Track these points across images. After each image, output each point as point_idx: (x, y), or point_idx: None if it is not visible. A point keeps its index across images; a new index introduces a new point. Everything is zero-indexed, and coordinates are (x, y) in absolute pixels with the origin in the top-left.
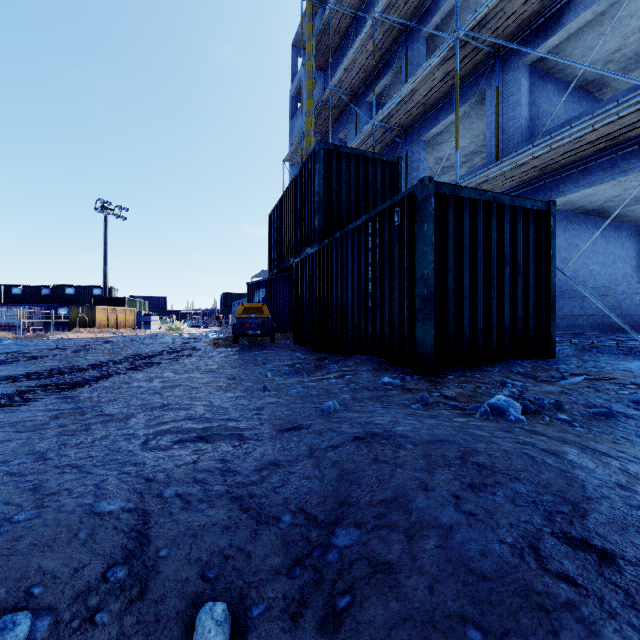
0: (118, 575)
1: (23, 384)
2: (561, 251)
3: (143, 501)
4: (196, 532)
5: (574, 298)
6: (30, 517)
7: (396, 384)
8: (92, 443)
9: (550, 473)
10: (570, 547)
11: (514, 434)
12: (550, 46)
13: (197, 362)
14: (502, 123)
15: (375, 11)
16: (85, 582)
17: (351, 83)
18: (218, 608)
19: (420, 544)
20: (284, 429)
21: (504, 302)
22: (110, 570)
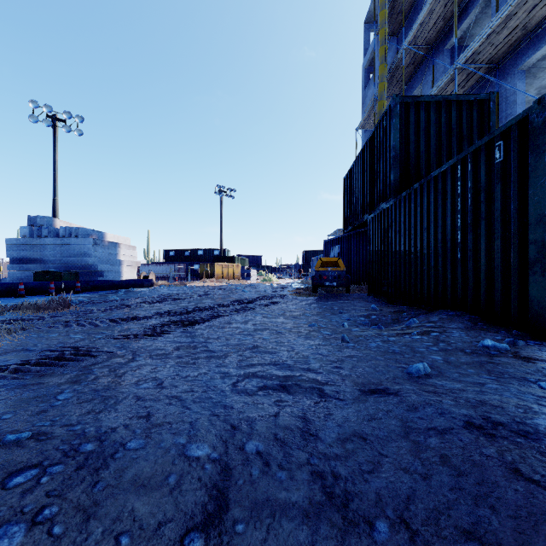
0: (194, 545)
1: (164, 319)
2: None
3: (226, 452)
4: (274, 510)
5: None
6: (138, 447)
7: (503, 349)
8: (196, 377)
9: None
10: None
11: None
12: None
13: (282, 308)
14: None
15: None
16: (164, 544)
17: (427, 36)
18: None
19: None
20: (367, 390)
21: None
22: (188, 535)
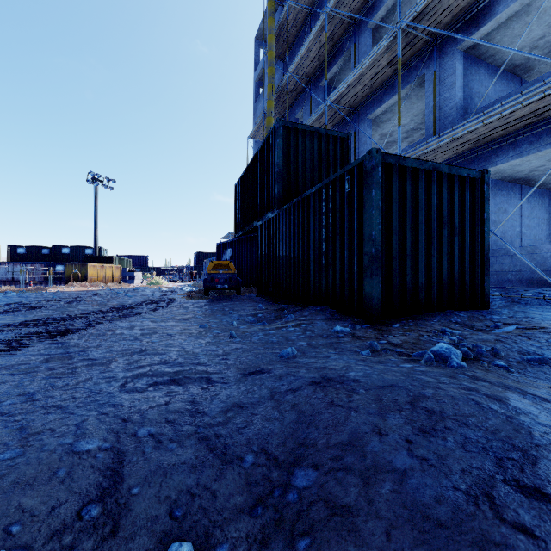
0: (92, 513)
1: (21, 331)
2: (491, 215)
3: (119, 440)
4: (166, 471)
5: (504, 256)
6: (15, 456)
7: (347, 332)
8: (76, 385)
9: (497, 419)
10: (524, 496)
11: (458, 380)
12: (482, 34)
13: (173, 312)
14: (439, 103)
15: (327, 7)
16: (61, 520)
17: (306, 70)
18: (184, 549)
19: (376, 488)
20: (248, 373)
21: (443, 259)
22: (85, 508)
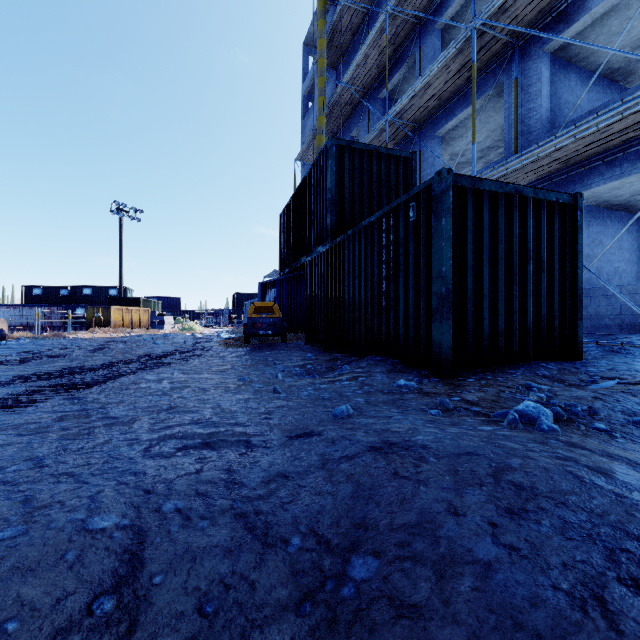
0: (105, 607)
1: (33, 384)
2: (584, 248)
3: (140, 516)
4: (195, 555)
5: (599, 297)
6: (16, 534)
7: (412, 387)
8: (93, 448)
9: (603, 498)
10: None
11: (550, 447)
12: (573, 33)
13: (208, 362)
14: (521, 115)
15: (388, 5)
16: (67, 616)
17: (363, 80)
18: None
19: (453, 584)
20: (294, 435)
21: (527, 301)
22: (96, 601)
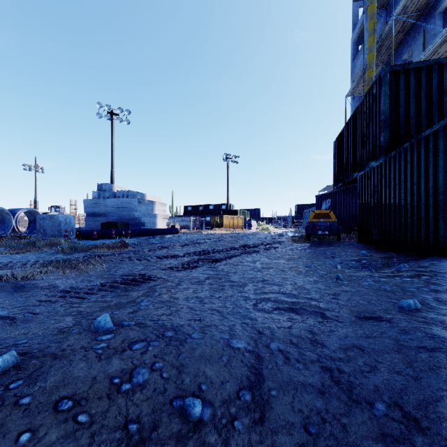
0: (245, 397)
1: (193, 257)
2: None
3: (257, 347)
4: (296, 386)
5: None
6: (199, 337)
7: None
8: (226, 298)
9: None
10: None
11: None
12: None
13: (281, 252)
14: None
15: None
16: (227, 393)
17: (417, 4)
18: None
19: None
20: (362, 317)
21: None
22: (241, 391)
